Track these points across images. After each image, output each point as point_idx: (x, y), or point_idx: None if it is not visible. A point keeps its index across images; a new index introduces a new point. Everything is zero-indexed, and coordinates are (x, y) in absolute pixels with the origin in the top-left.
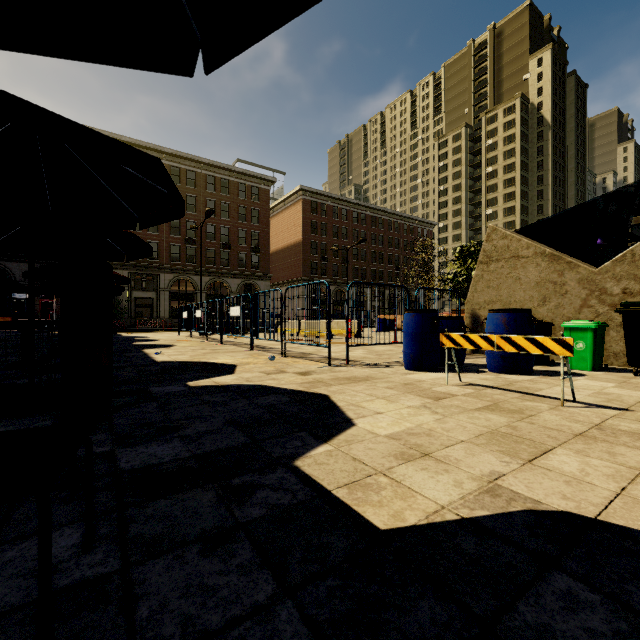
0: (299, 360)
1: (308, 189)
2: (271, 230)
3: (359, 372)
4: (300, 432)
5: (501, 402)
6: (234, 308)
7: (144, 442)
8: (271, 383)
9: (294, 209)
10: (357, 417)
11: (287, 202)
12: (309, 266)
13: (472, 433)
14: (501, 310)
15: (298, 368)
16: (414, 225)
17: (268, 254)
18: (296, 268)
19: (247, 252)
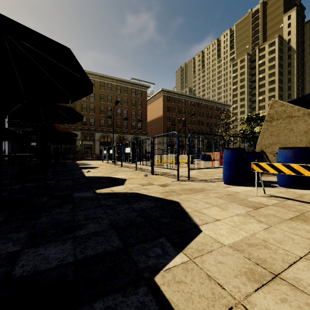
0: (161, 176)
1: (165, 90)
2: (147, 111)
3: (196, 185)
4: (161, 237)
5: (306, 213)
6: (127, 148)
7: (46, 242)
8: (144, 192)
9: (158, 100)
10: (202, 223)
11: (155, 97)
12: (166, 128)
13: (303, 247)
14: (289, 148)
15: (160, 182)
16: (220, 106)
17: (146, 122)
18: (159, 129)
19: (136, 122)
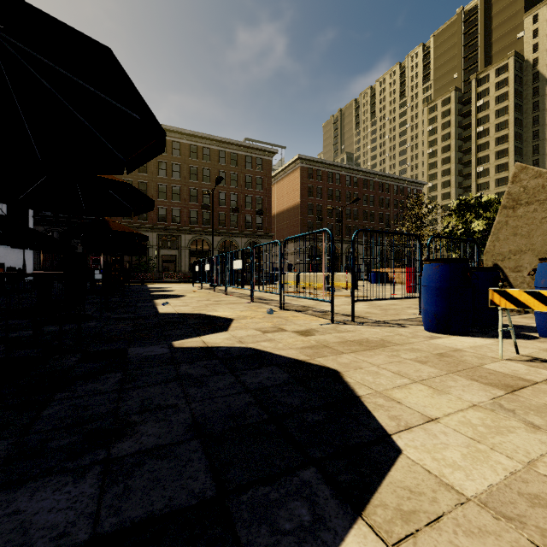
0: (298, 314)
1: (305, 157)
2: (273, 195)
3: (370, 333)
4: (305, 468)
5: None
6: (236, 261)
7: (41, 474)
8: (266, 346)
9: (293, 176)
10: (397, 428)
11: (287, 170)
12: (306, 226)
13: None
14: None
15: (298, 325)
16: (404, 185)
17: (270, 216)
18: (294, 228)
19: (252, 215)
